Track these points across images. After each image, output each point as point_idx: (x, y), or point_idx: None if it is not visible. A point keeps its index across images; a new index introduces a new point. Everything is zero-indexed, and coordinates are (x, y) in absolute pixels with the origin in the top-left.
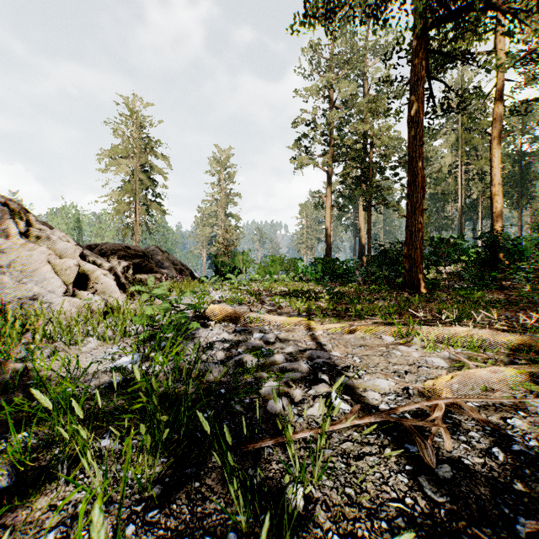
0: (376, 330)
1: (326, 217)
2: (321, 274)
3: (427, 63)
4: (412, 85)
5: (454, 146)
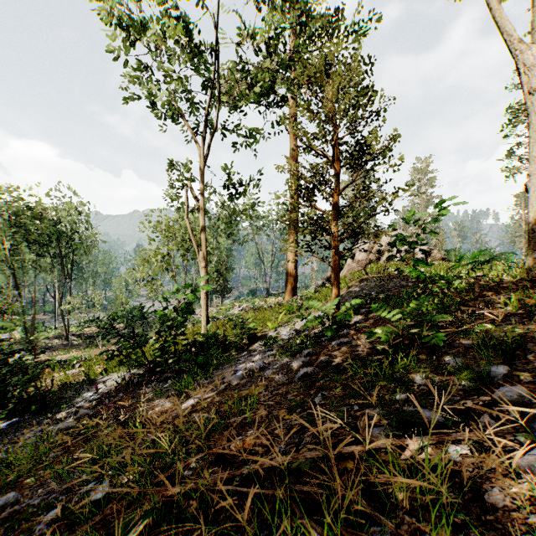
0: None
1: None
2: None
3: None
4: None
5: None
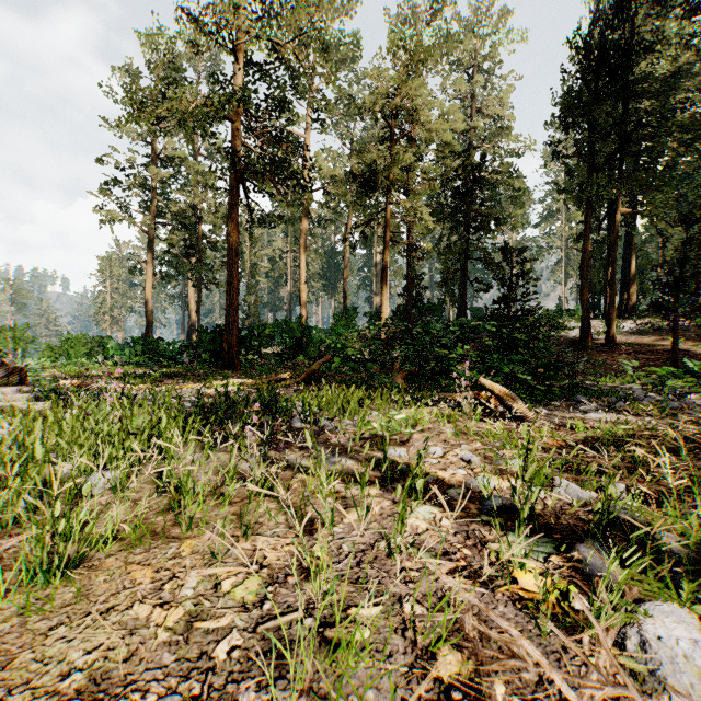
0: (193, 386)
1: (146, 288)
2: (142, 356)
3: (244, 186)
4: (230, 207)
5: (285, 232)
